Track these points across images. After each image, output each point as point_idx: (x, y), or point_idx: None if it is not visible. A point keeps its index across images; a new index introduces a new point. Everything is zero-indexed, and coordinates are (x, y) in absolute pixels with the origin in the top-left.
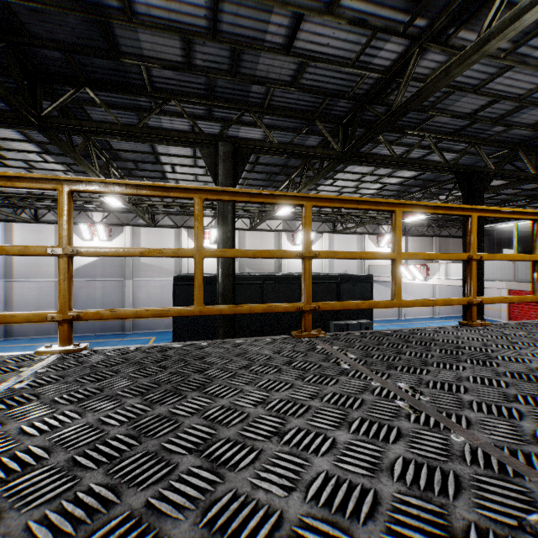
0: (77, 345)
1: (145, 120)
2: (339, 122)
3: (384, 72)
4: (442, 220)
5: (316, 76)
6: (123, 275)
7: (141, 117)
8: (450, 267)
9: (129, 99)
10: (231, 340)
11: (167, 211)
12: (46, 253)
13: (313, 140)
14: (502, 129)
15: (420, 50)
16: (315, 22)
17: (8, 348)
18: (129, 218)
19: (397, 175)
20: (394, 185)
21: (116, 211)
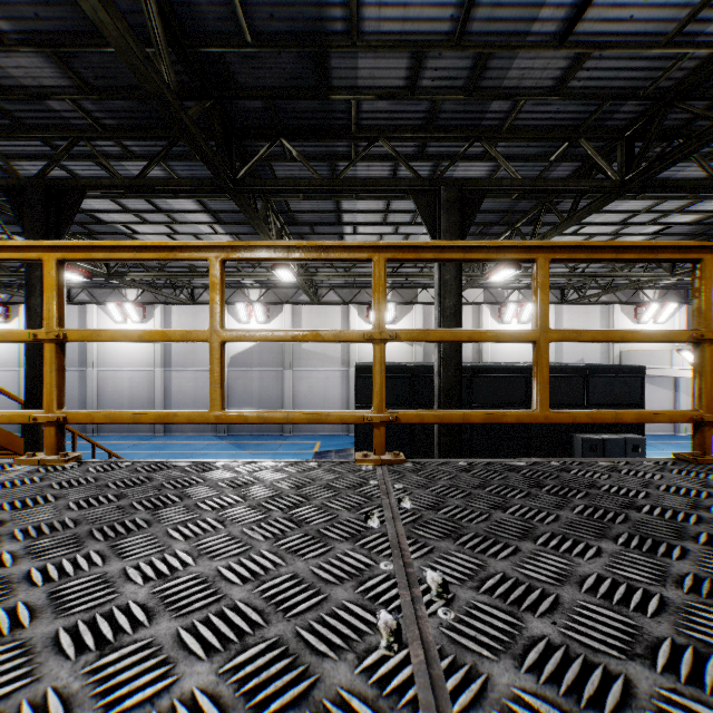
0: (398, 455)
1: (347, 169)
2: (617, 136)
3: None
4: None
5: (596, 71)
6: (283, 364)
7: (334, 166)
8: None
9: (324, 146)
10: (585, 460)
11: (333, 284)
12: (361, 338)
13: (564, 169)
14: None
15: None
16: None
17: (168, 445)
18: (289, 295)
19: (694, 208)
20: (685, 225)
21: (274, 287)
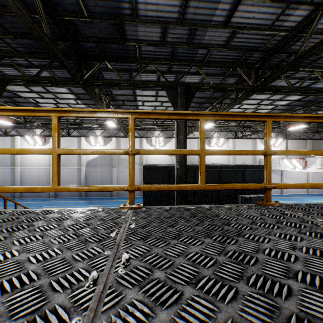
0: (139, 205)
1: (135, 76)
2: (252, 67)
3: (290, 31)
4: (317, 128)
5: (241, 39)
6: (112, 165)
7: (131, 75)
8: None
9: (126, 65)
10: (220, 205)
11: (135, 128)
12: (123, 153)
13: (232, 80)
14: None
15: (322, 12)
16: (247, 4)
17: (56, 203)
18: (115, 133)
19: (286, 99)
20: (283, 106)
21: (108, 129)
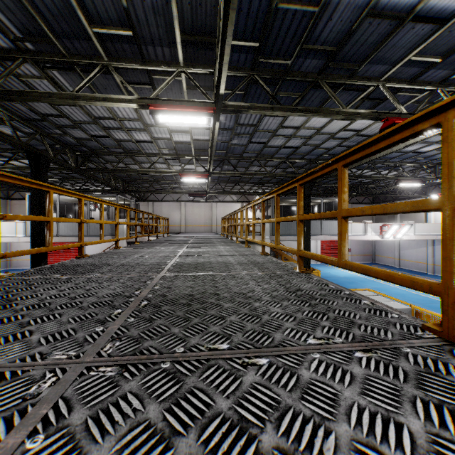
0: None
1: None
2: None
3: None
4: None
5: None
6: None
7: None
8: (2, 226)
9: None
10: None
11: None
12: None
13: None
14: (60, 133)
15: (25, 61)
16: None
17: None
18: None
19: None
20: None
21: None
